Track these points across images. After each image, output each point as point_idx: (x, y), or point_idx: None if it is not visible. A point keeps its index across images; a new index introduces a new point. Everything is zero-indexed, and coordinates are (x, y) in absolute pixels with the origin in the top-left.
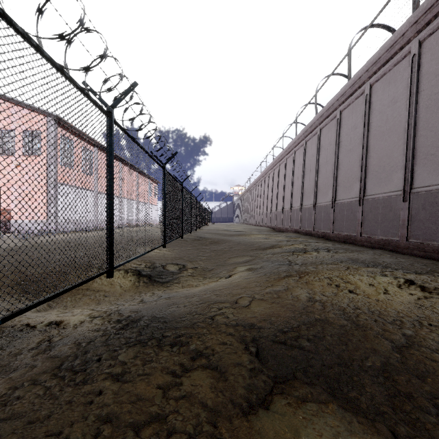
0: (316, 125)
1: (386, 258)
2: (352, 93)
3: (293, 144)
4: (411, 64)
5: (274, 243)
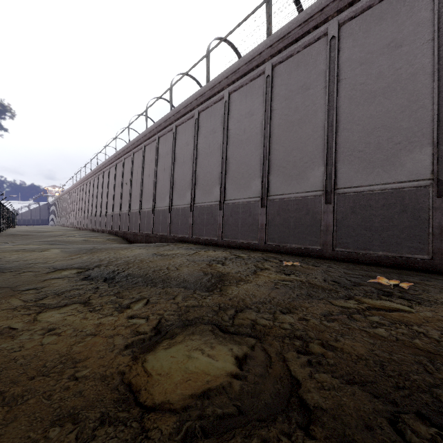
0: (97, 172)
1: (98, 235)
2: (106, 167)
3: (89, 176)
4: (115, 169)
5: (64, 234)
